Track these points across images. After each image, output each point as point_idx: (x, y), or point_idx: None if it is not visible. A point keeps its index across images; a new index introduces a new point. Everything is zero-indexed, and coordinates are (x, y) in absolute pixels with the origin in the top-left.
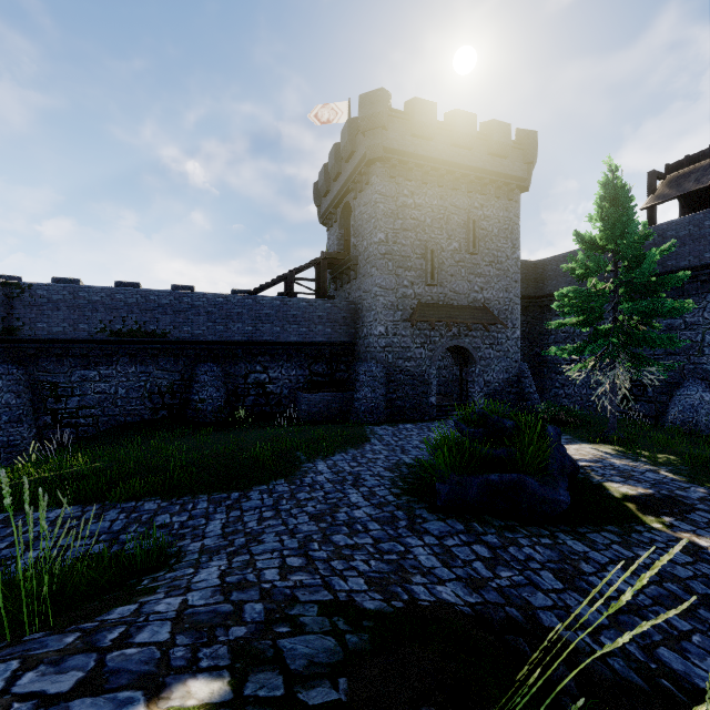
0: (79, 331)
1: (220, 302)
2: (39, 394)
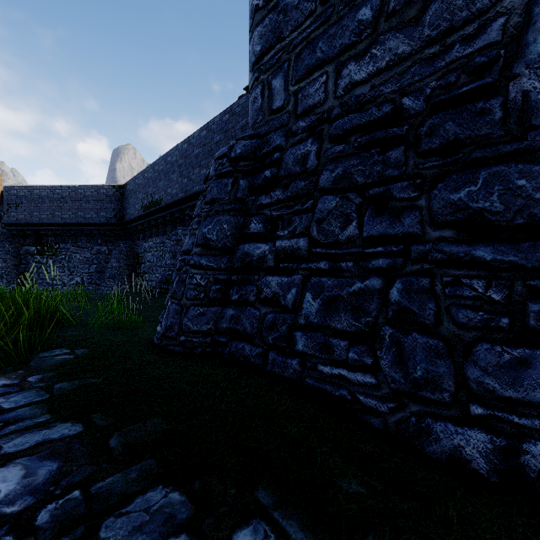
0: (136, 211)
1: (186, 149)
2: (135, 261)
